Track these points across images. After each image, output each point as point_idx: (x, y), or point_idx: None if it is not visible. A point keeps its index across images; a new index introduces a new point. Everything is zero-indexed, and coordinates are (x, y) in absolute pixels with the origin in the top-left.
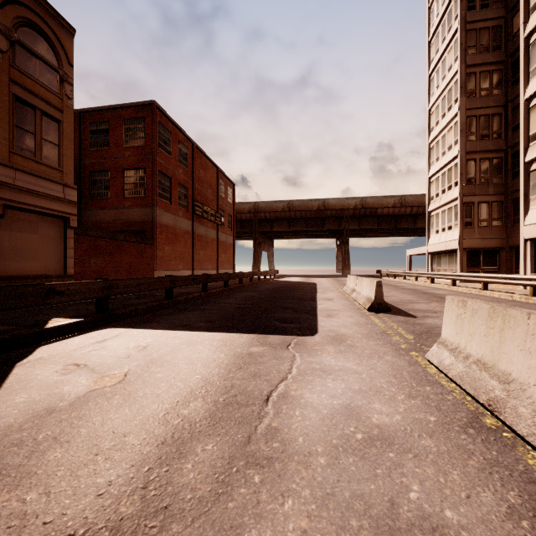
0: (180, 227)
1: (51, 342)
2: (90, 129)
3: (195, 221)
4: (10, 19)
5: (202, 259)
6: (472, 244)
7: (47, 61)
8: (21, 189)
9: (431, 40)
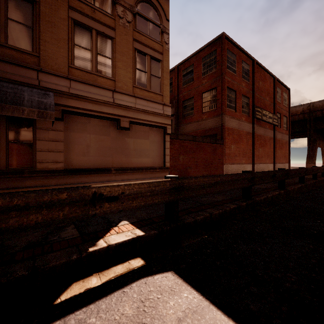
0: (243, 129)
1: (55, 311)
2: (182, 74)
3: (255, 124)
4: (133, 0)
5: (260, 154)
6: None
7: (153, 22)
8: (139, 110)
9: None
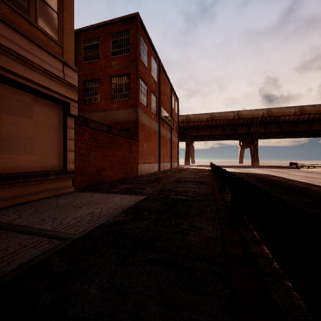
0: (152, 127)
1: None
2: (83, 46)
3: (161, 124)
4: None
5: (163, 154)
6: None
7: None
8: (6, 51)
9: None
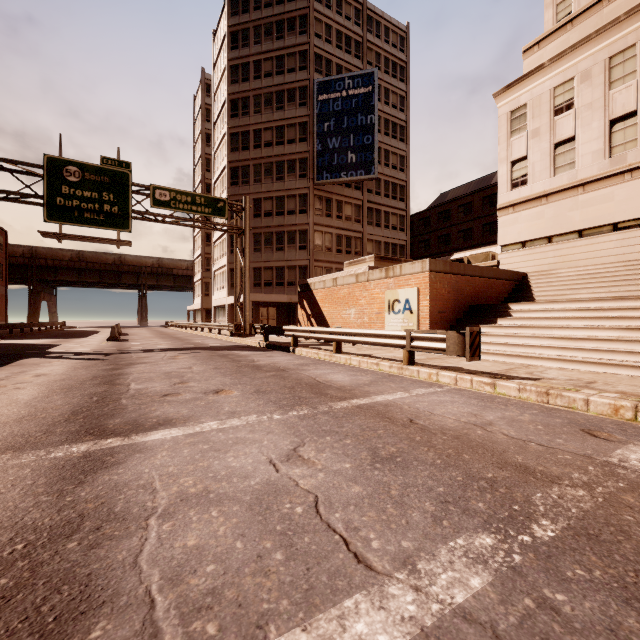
0: None
1: None
2: None
3: None
4: None
5: None
6: (209, 306)
7: None
8: None
9: (195, 170)
